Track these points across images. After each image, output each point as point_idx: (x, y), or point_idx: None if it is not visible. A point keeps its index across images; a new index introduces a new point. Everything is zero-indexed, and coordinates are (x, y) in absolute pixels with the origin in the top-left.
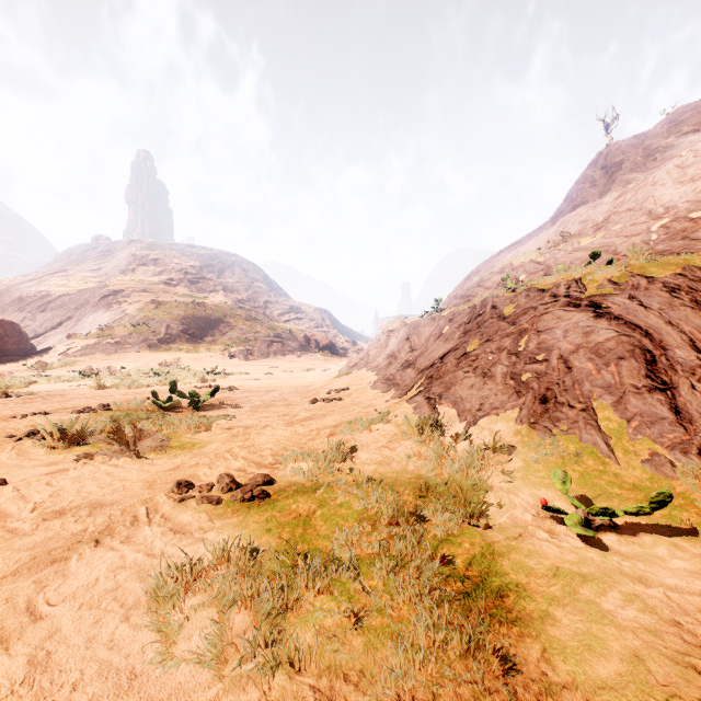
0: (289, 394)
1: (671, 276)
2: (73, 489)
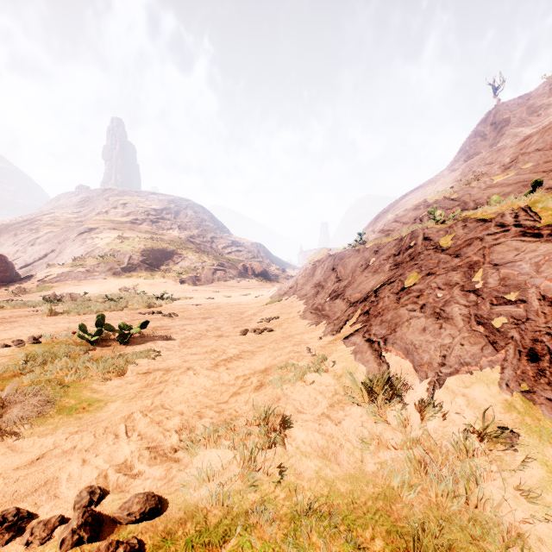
0: (223, 322)
1: None
2: None
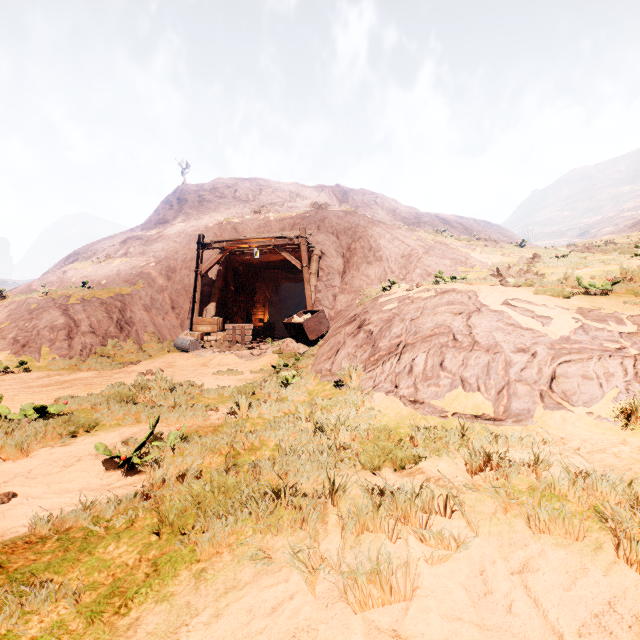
0: None
1: (108, 297)
2: None
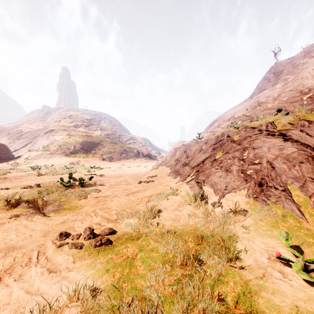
0: (128, 178)
1: None
2: (2, 237)
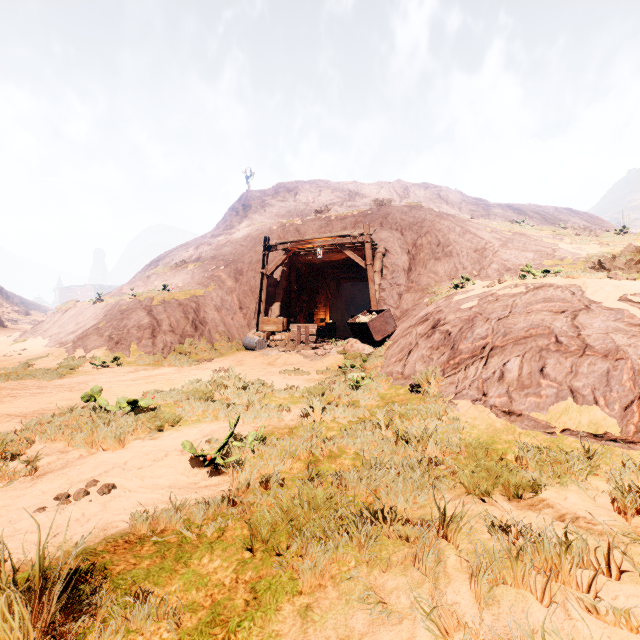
0: None
1: (185, 299)
2: None
